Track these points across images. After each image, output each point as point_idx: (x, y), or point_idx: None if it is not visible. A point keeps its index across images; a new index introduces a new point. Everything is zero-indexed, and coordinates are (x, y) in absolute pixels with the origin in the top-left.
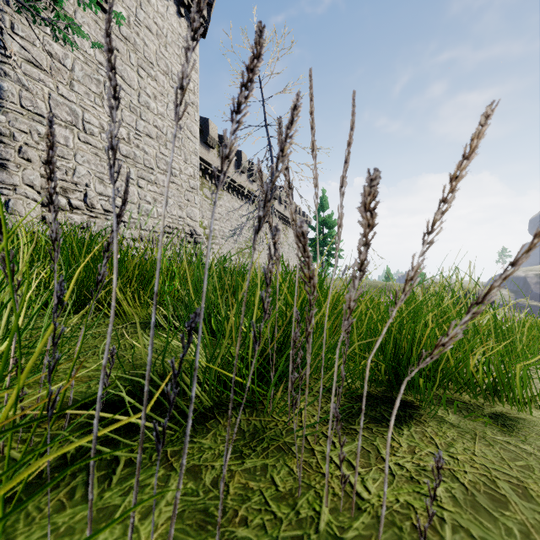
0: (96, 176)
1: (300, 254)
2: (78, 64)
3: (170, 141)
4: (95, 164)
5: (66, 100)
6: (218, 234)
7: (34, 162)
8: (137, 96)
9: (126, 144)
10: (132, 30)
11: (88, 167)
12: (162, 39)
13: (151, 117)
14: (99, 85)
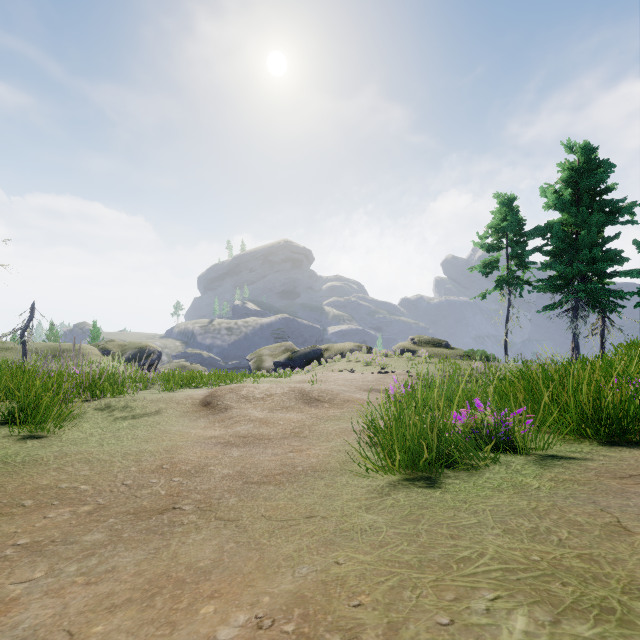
0: None
1: None
2: None
3: None
4: None
5: None
6: None
7: None
8: None
9: None
10: None
11: None
12: None
13: None
14: None
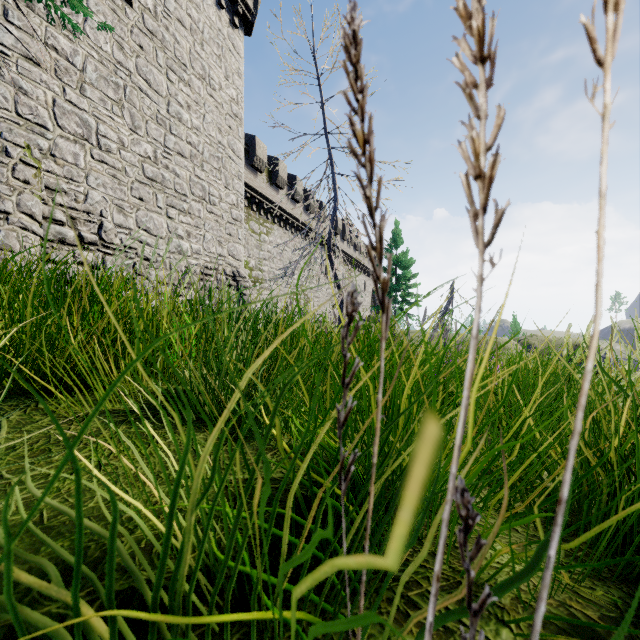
0: (114, 204)
1: (367, 301)
2: (90, 63)
3: (207, 161)
4: (113, 188)
5: (75, 108)
6: (267, 276)
7: (33, 184)
8: (165, 105)
9: (153, 164)
10: (159, 23)
11: (103, 192)
12: (197, 35)
13: (184, 131)
14: (117, 90)
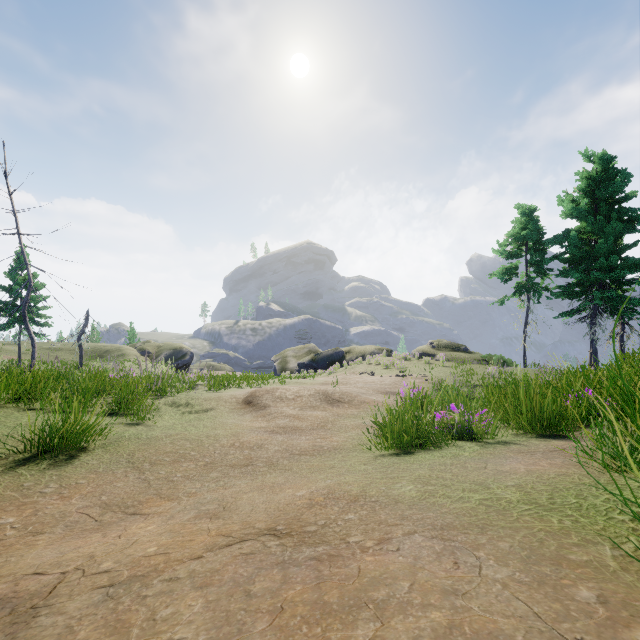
0: None
1: None
2: None
3: None
4: None
5: None
6: None
7: None
8: None
9: None
10: None
11: None
12: None
13: None
14: None
